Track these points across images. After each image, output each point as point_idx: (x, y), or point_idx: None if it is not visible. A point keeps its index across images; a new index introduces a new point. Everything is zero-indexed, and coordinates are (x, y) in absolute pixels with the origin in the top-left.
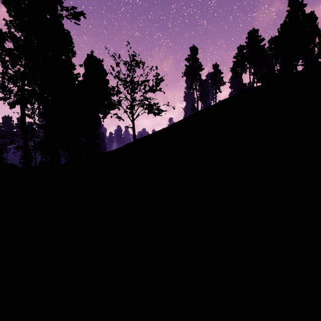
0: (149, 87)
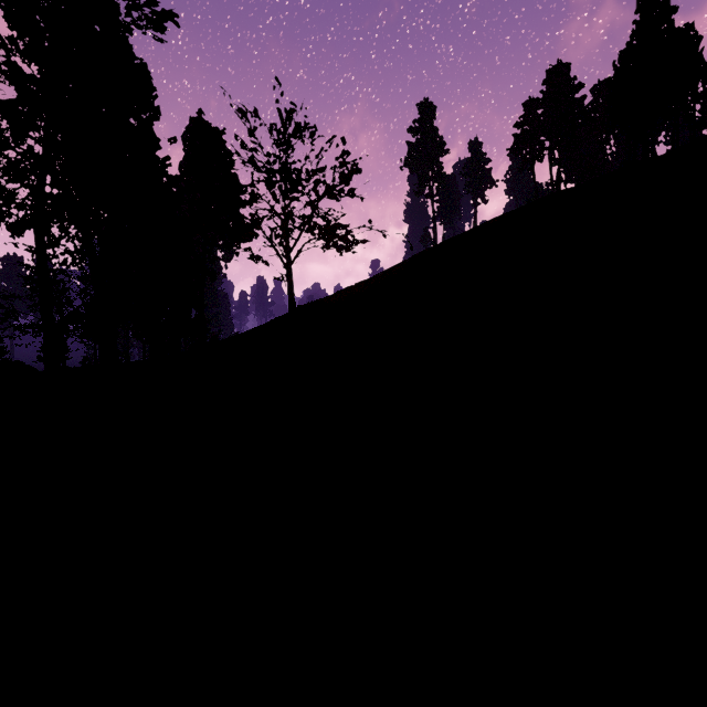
0: (327, 185)
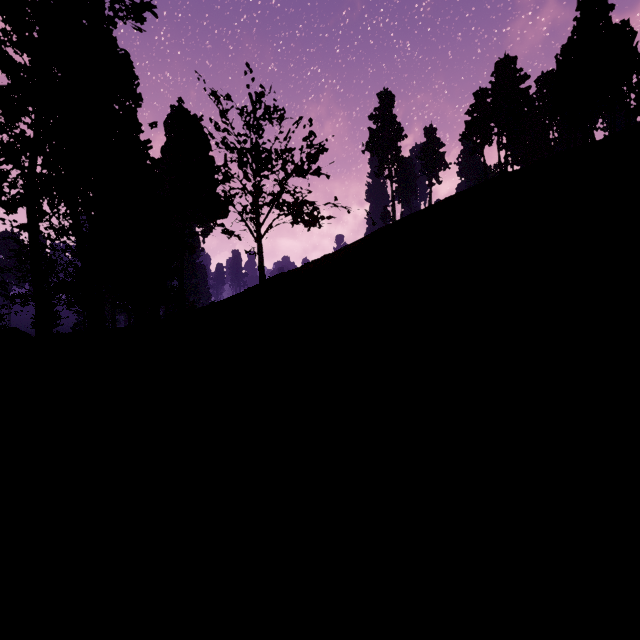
0: (294, 164)
